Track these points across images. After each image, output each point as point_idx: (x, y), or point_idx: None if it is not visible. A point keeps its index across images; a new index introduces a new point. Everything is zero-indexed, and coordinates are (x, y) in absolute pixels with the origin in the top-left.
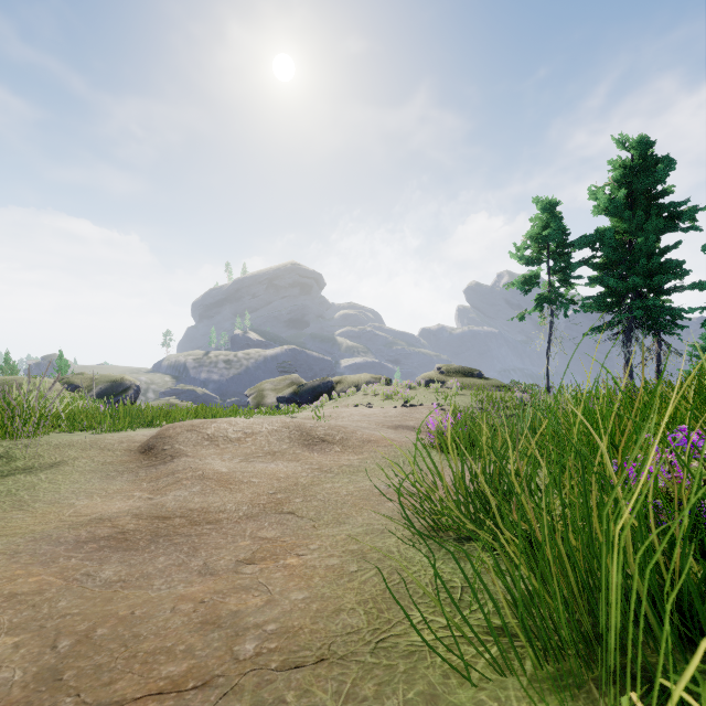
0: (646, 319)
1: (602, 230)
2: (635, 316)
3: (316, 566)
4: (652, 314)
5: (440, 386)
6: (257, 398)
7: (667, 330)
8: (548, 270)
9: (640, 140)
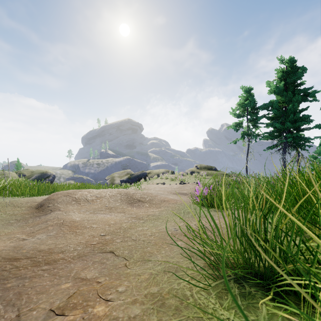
0: (293, 143)
1: (272, 101)
2: (288, 141)
3: (118, 318)
4: (296, 140)
5: (197, 174)
6: (111, 181)
7: (303, 148)
8: (247, 120)
9: (290, 59)
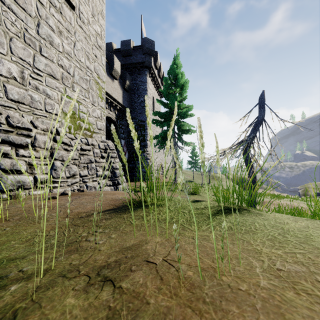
0: None
1: None
2: None
3: None
4: None
5: None
6: (304, 191)
7: None
8: None
9: None
